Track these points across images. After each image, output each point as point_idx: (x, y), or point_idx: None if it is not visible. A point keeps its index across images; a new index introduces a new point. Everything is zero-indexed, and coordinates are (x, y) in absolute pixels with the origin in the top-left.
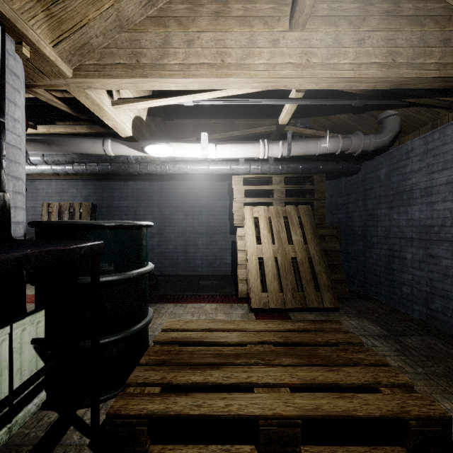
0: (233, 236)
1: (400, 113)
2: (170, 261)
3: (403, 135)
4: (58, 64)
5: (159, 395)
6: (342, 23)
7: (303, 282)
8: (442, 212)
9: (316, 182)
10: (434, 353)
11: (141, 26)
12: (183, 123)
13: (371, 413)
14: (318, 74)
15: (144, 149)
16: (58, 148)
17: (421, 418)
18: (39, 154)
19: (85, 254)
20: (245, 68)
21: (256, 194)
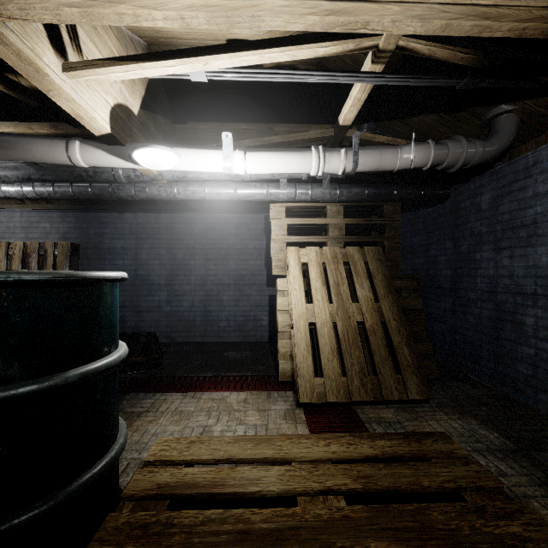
0: (272, 288)
1: (519, 109)
2: (185, 323)
3: (518, 144)
4: None
5: None
6: None
7: (376, 360)
8: None
9: (388, 214)
10: None
11: None
12: (200, 128)
13: None
14: None
15: (133, 156)
16: None
17: None
18: None
19: None
20: None
21: (303, 231)
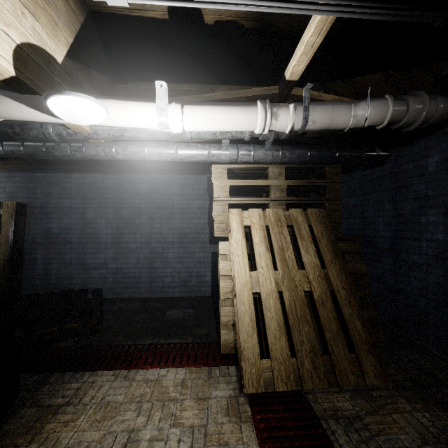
0: (214, 245)
1: None
2: (130, 280)
3: None
4: None
5: None
6: None
7: (327, 337)
8: None
9: (329, 176)
10: None
11: None
12: (142, 89)
13: None
14: None
15: (48, 107)
16: None
17: None
18: None
19: None
20: None
21: (244, 191)
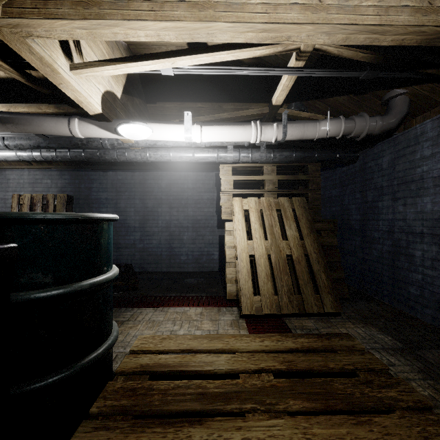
0: (221, 230)
1: (409, 92)
2: (154, 257)
3: (410, 118)
4: None
5: None
6: None
7: (300, 283)
8: None
9: (311, 172)
10: None
11: None
12: (166, 107)
13: None
14: (334, 19)
15: (117, 130)
16: (14, 128)
17: None
18: None
19: None
20: (238, 9)
21: (245, 185)
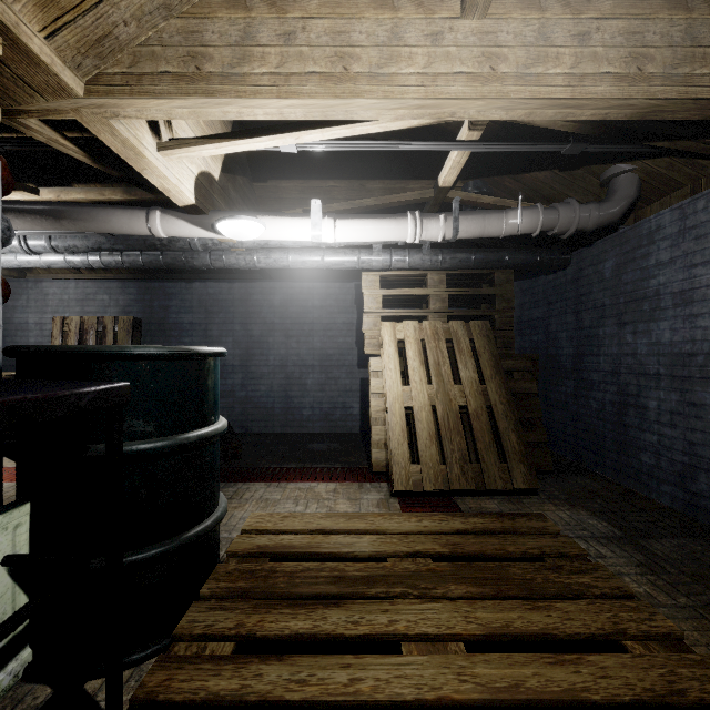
0: (364, 370)
1: (639, 168)
2: (262, 411)
3: (643, 205)
4: (56, 70)
5: (231, 660)
6: (551, 4)
7: (479, 447)
8: (709, 332)
9: (499, 284)
10: (704, 569)
11: (205, 8)
12: (282, 187)
13: (616, 694)
14: (511, 93)
15: (216, 227)
16: (72, 225)
17: (707, 705)
18: (44, 236)
19: (90, 406)
20: (385, 81)
21: (401, 302)
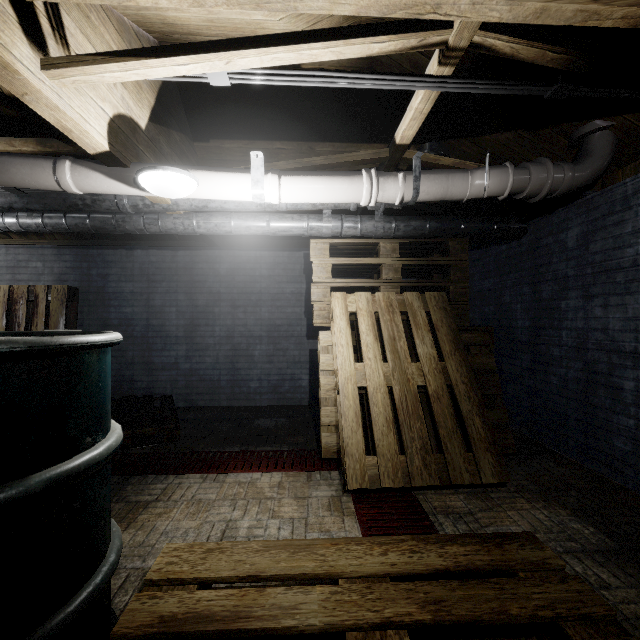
0: (313, 341)
1: (617, 125)
2: (207, 384)
3: (613, 169)
4: None
5: None
6: None
7: (441, 434)
8: None
9: (453, 253)
10: None
11: None
12: (225, 147)
13: None
14: None
15: (138, 181)
16: None
17: None
18: None
19: None
20: None
21: (351, 272)
